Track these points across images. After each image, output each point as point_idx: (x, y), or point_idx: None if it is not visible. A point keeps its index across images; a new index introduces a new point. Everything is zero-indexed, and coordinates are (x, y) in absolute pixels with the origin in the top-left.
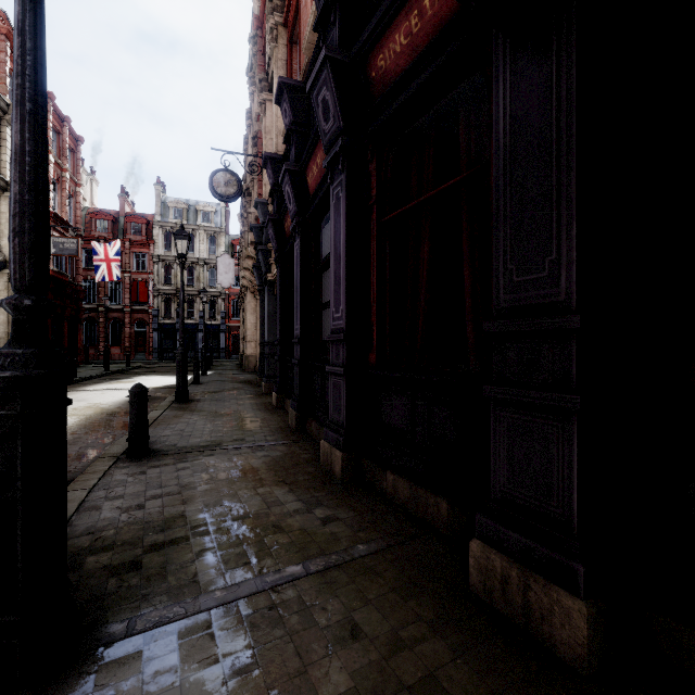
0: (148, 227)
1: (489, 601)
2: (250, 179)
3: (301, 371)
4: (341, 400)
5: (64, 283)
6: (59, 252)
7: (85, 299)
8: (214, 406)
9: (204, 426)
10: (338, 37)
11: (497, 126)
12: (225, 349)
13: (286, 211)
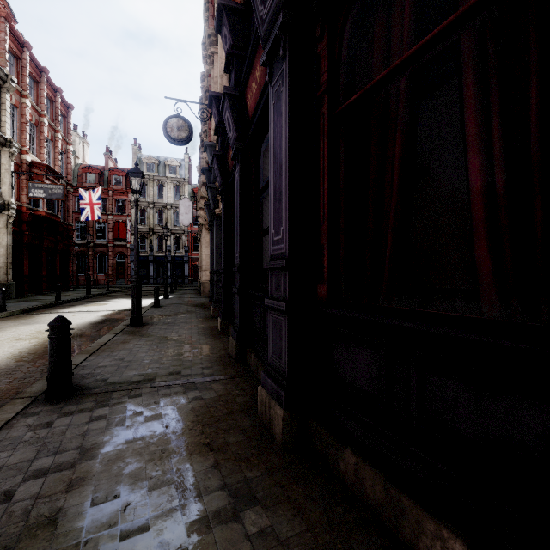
0: (127, 179)
1: None
2: (203, 131)
3: (241, 300)
4: (282, 342)
5: (57, 223)
6: (48, 196)
7: (77, 236)
8: (163, 330)
9: (146, 354)
10: None
11: None
12: (188, 276)
13: (228, 144)
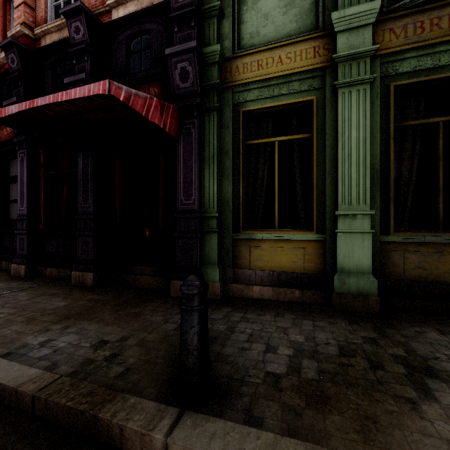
0: None
1: (76, 284)
2: None
3: None
4: (25, 244)
5: None
6: None
7: None
8: None
9: None
10: (23, 93)
11: (79, 167)
12: None
13: None
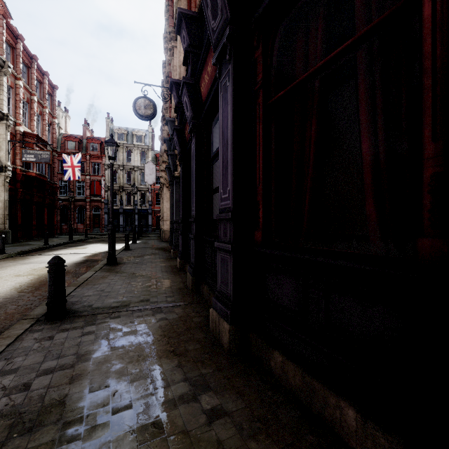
0: (101, 146)
1: None
2: (164, 108)
3: (196, 244)
4: (228, 274)
5: (44, 182)
6: (38, 160)
7: (61, 193)
8: (133, 268)
9: (121, 286)
10: None
11: None
12: (151, 225)
13: (185, 121)
